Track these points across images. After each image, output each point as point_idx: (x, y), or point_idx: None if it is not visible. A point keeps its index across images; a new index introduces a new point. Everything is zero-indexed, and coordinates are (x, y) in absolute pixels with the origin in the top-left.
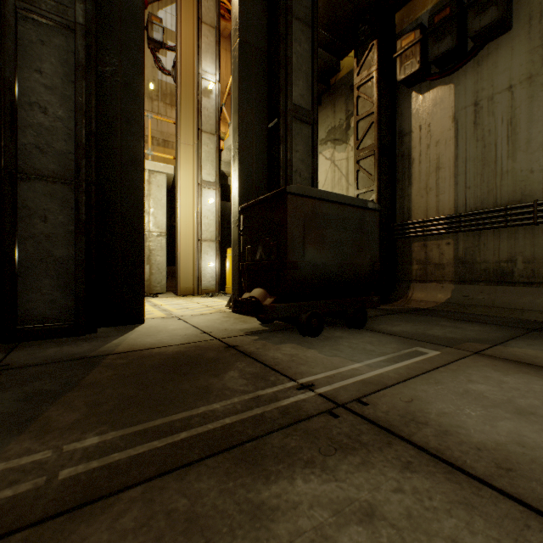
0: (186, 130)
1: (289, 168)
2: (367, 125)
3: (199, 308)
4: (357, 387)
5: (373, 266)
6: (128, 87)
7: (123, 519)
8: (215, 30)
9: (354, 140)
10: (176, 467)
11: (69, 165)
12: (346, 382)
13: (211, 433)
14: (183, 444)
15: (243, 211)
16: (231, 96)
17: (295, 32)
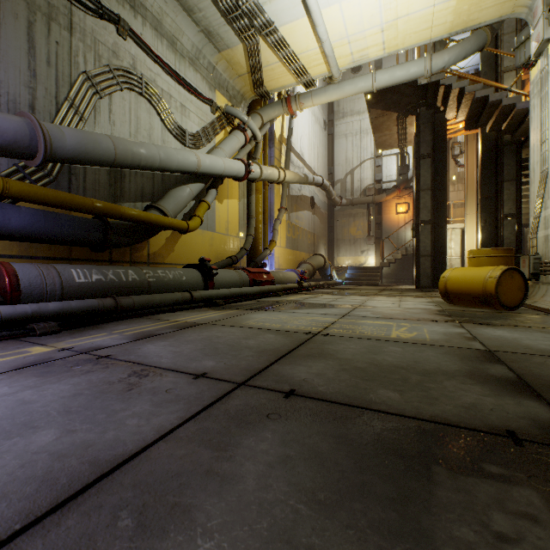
0: (469, 207)
1: (501, 238)
2: None
3: None
4: None
5: None
6: (441, 228)
7: None
8: None
9: None
10: None
11: (429, 252)
12: None
13: None
14: None
15: None
16: None
17: (506, 186)
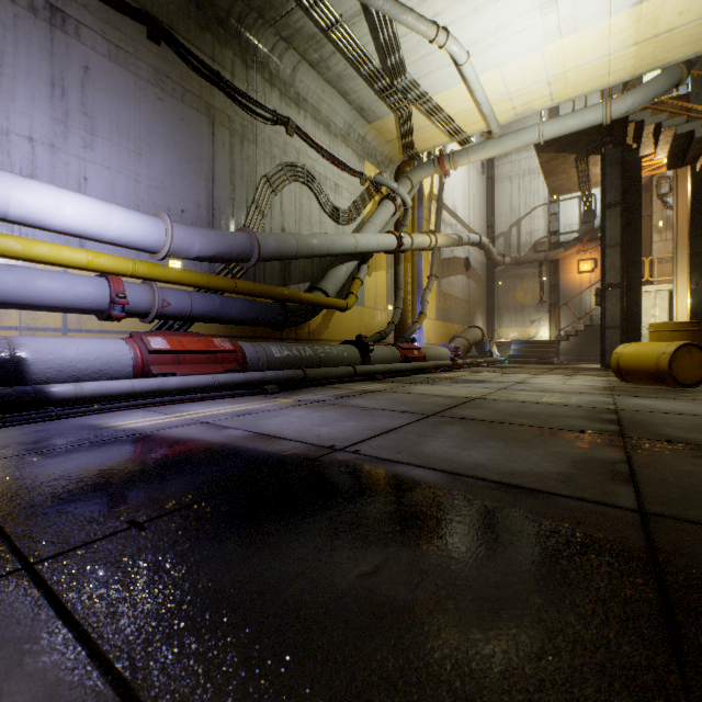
0: (680, 263)
1: None
2: None
3: None
4: None
5: None
6: (635, 293)
7: None
8: None
9: None
10: None
11: (617, 323)
12: None
13: None
14: None
15: None
16: None
17: None
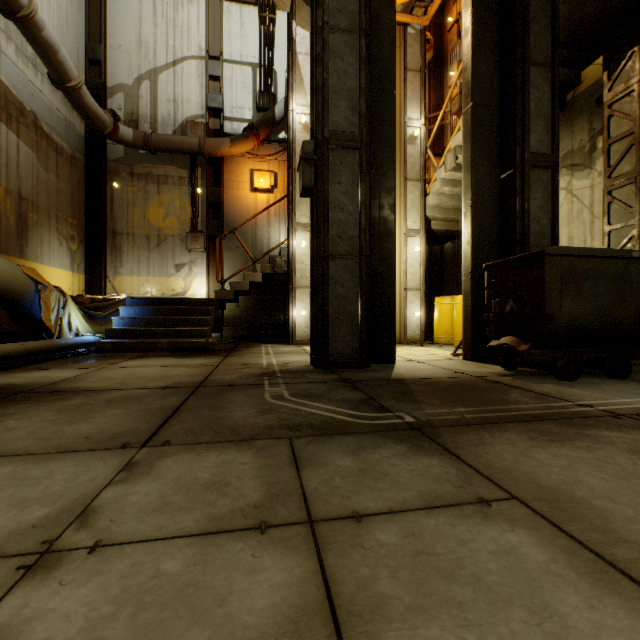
0: None
1: (527, 218)
2: (624, 149)
3: (424, 355)
4: (632, 409)
5: (639, 317)
6: (384, 175)
7: (517, 428)
8: (421, 74)
9: (603, 167)
10: (524, 421)
11: (355, 245)
12: (620, 406)
13: (531, 414)
14: (518, 415)
15: (488, 268)
16: (428, 130)
17: (532, 79)
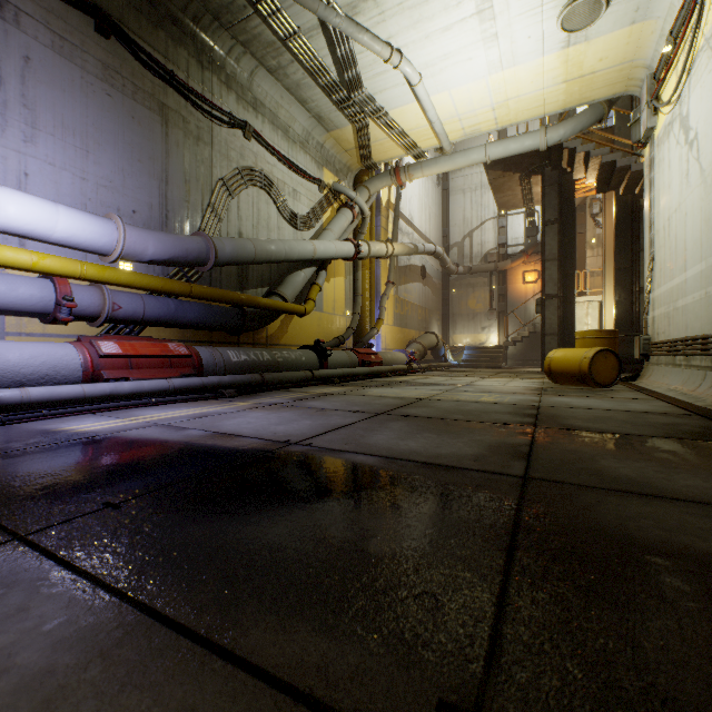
0: (608, 277)
1: (637, 314)
2: None
3: None
4: None
5: None
6: (570, 303)
7: None
8: None
9: None
10: None
11: (555, 331)
12: None
13: None
14: None
15: None
16: None
17: (642, 256)
